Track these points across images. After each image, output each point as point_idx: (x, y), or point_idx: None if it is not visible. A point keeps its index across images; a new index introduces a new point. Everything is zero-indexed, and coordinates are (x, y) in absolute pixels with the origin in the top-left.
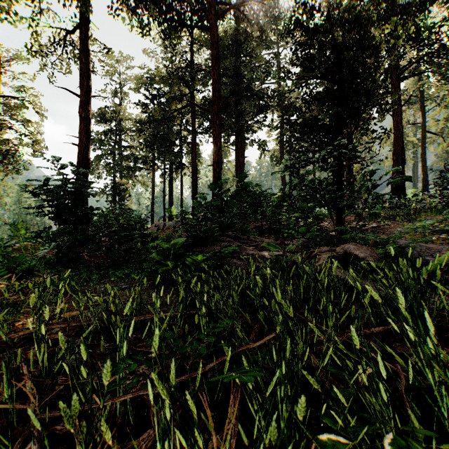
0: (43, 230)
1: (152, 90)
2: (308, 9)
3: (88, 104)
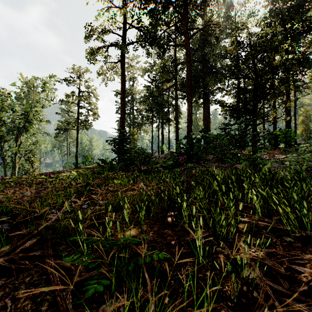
0: (114, 158)
1: (151, 75)
2: (237, 41)
3: (124, 97)
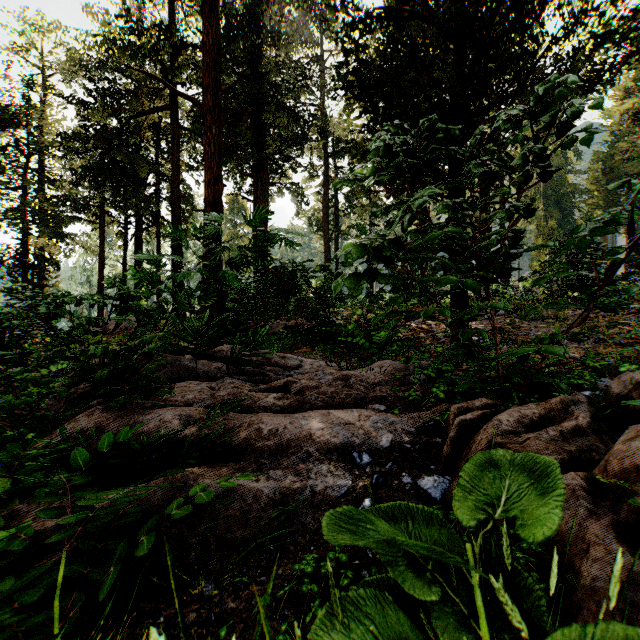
0: None
1: (103, 84)
2: None
3: None
